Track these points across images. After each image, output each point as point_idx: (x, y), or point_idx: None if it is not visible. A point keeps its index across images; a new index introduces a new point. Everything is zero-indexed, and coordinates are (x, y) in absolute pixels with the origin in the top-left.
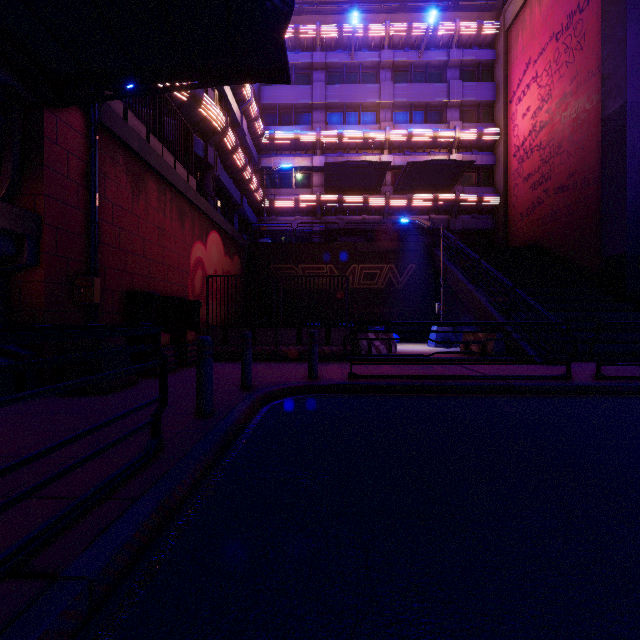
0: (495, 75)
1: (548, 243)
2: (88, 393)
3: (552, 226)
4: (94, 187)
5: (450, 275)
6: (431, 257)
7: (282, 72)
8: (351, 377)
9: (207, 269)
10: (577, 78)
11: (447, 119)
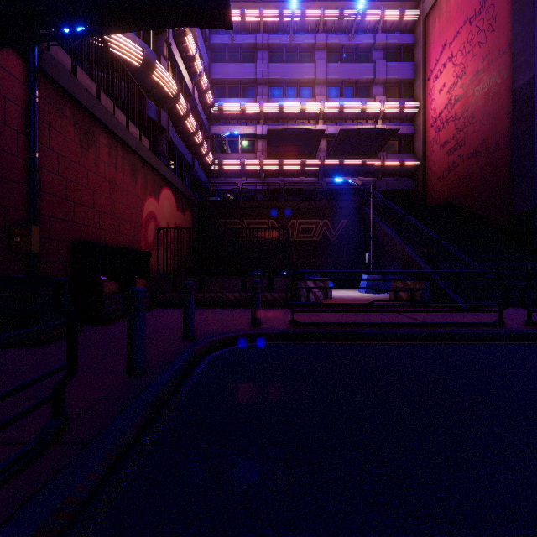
0: (415, 56)
1: (462, 201)
2: (23, 345)
3: (466, 186)
4: (33, 134)
5: (378, 229)
6: (361, 213)
7: (223, 14)
8: (293, 324)
9: (160, 222)
10: (489, 56)
11: (373, 94)
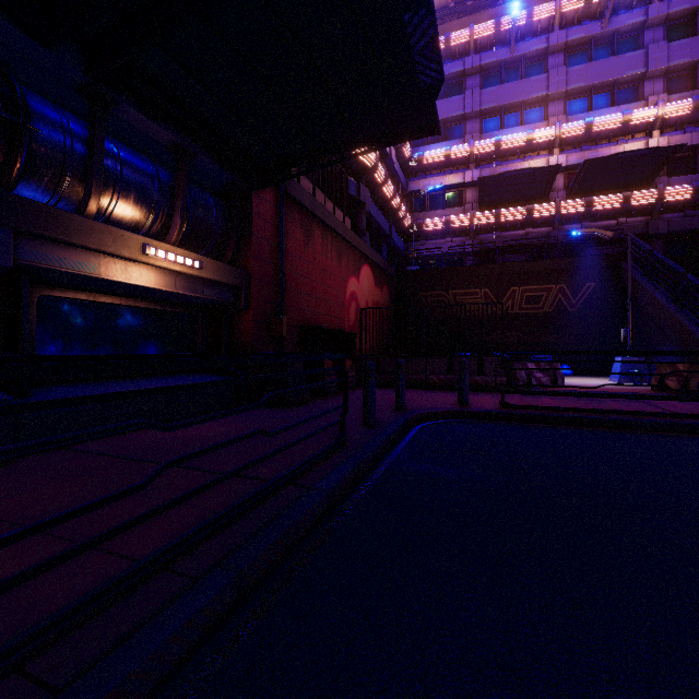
0: None
1: None
2: (280, 406)
3: None
4: (282, 245)
5: (643, 294)
6: (617, 272)
7: (433, 127)
8: (503, 406)
9: (359, 301)
10: None
11: (644, 94)
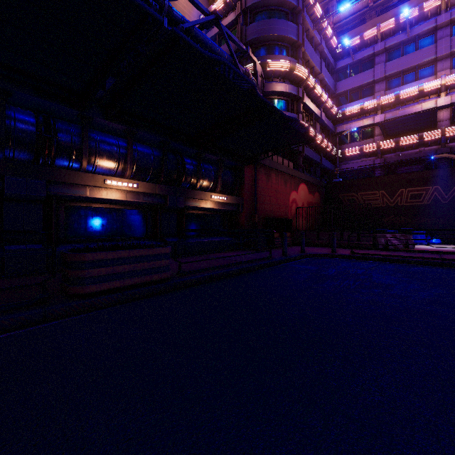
0: None
1: None
2: (254, 250)
3: None
4: (256, 185)
5: None
6: None
7: (312, 140)
8: (351, 253)
9: (298, 203)
10: None
11: None
